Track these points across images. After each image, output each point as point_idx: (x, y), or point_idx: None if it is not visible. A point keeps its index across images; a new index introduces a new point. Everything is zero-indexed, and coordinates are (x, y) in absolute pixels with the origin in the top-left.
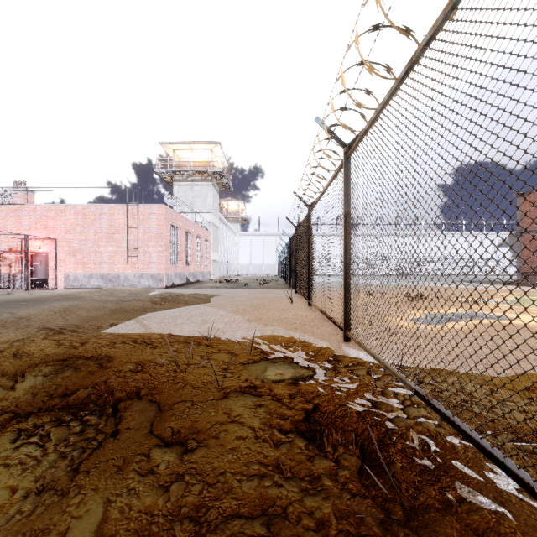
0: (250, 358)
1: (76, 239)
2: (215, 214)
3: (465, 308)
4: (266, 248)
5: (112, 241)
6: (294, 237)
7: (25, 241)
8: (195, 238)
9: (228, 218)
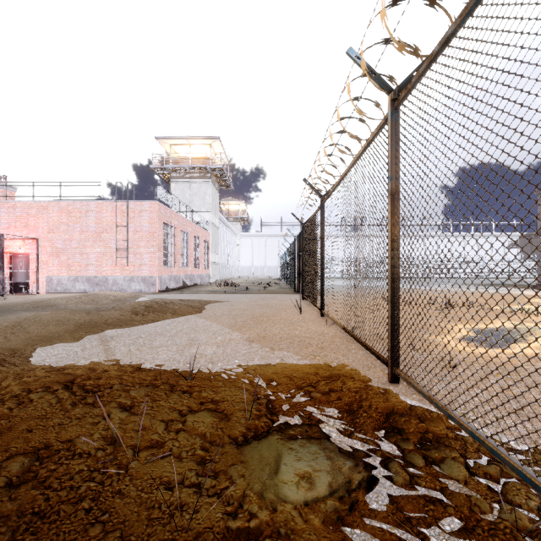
0: (249, 426)
1: (60, 239)
2: (214, 213)
3: (513, 320)
4: (268, 250)
5: (100, 241)
6: (300, 236)
7: (0, 240)
8: (192, 238)
9: (229, 219)
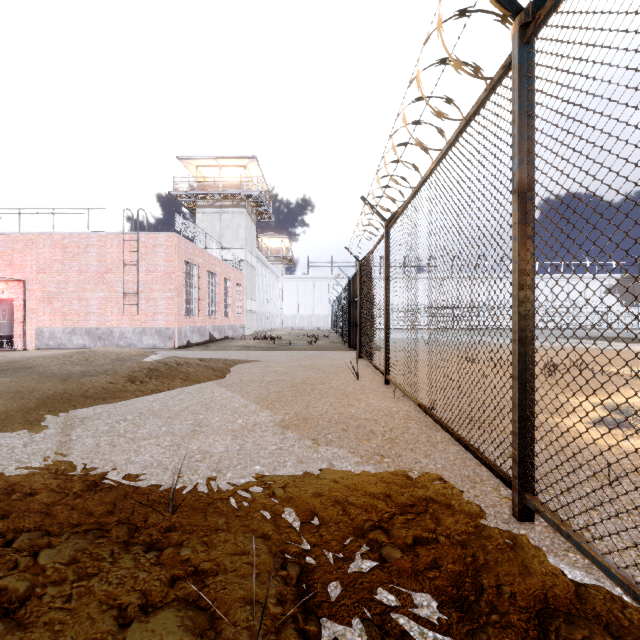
0: None
1: (53, 281)
2: (250, 250)
3: None
4: (316, 295)
5: (103, 283)
6: (355, 276)
7: None
8: (222, 281)
9: (269, 258)
